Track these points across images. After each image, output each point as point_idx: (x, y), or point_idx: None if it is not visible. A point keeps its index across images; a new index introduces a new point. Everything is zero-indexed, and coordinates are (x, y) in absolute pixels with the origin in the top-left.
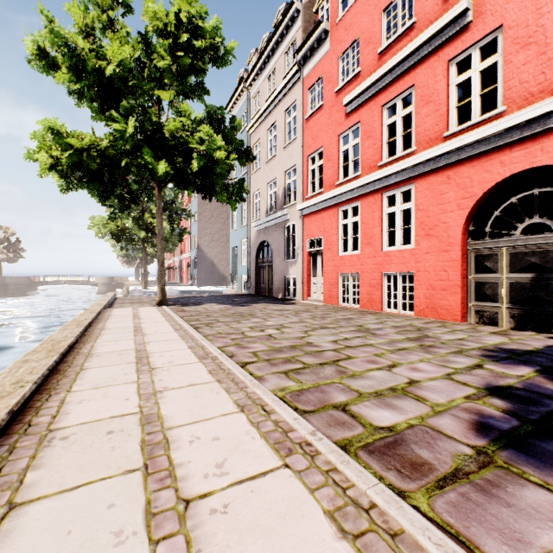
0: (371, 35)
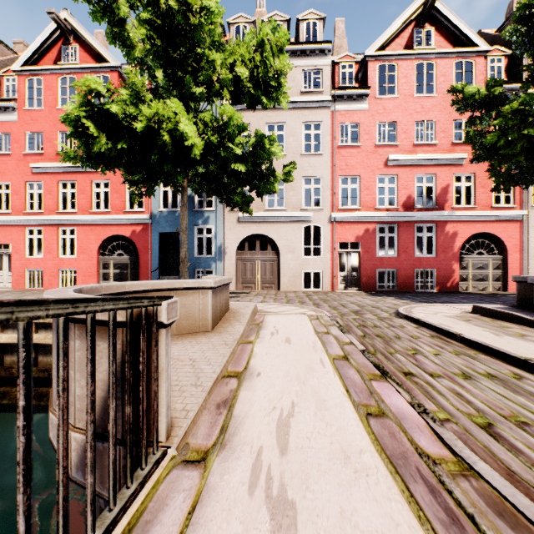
0: (52, 138)
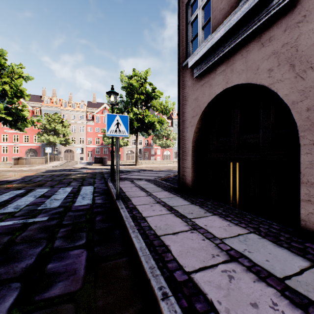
0: None
